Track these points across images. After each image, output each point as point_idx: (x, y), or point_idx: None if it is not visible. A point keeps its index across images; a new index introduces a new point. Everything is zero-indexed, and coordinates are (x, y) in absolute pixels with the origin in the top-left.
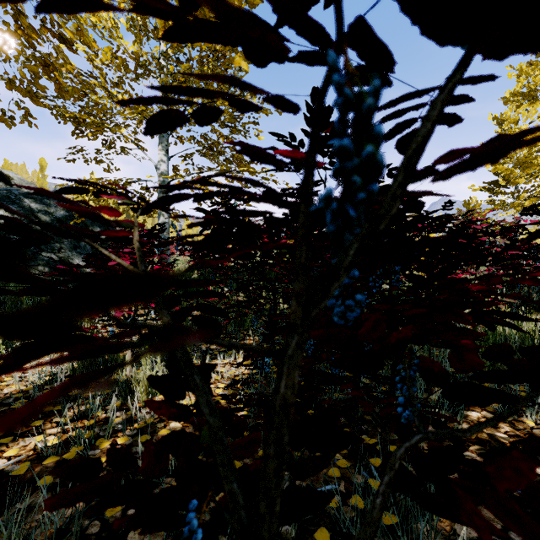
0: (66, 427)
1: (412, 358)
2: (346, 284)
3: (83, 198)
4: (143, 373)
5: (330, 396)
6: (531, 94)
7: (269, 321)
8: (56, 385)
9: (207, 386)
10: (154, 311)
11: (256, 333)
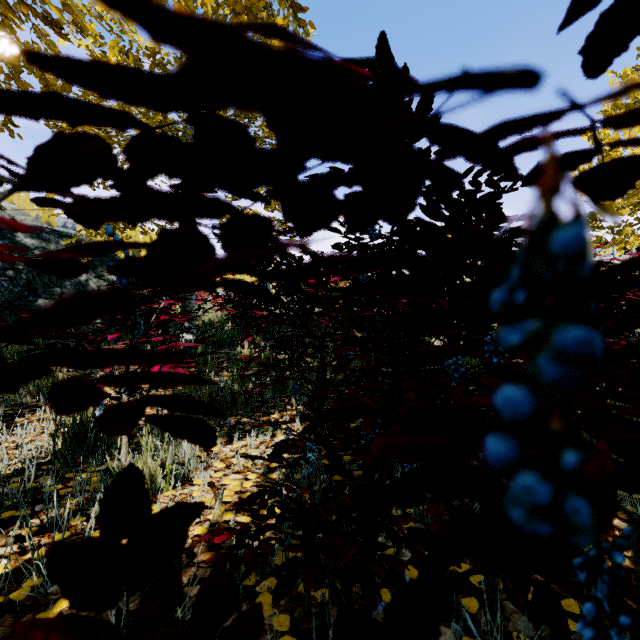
0: (26, 544)
1: (639, 538)
2: (555, 386)
3: (88, 232)
4: (142, 462)
5: None
6: (637, 105)
7: (314, 396)
8: (28, 476)
9: (173, 564)
10: (56, 412)
11: (301, 402)
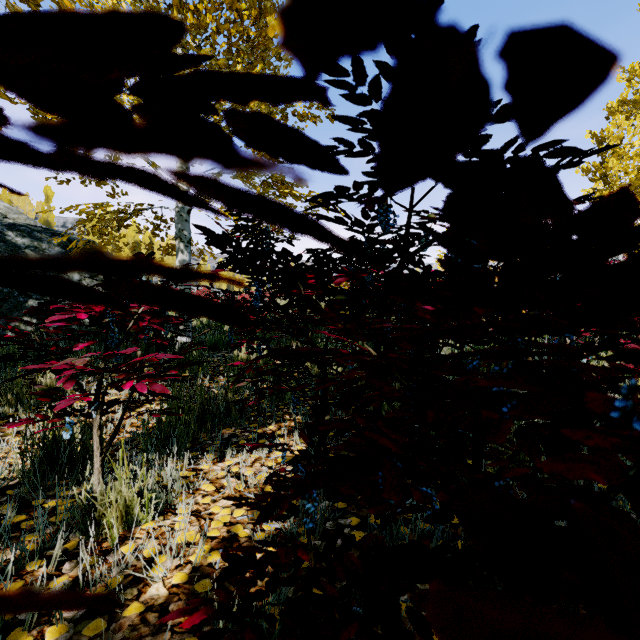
0: None
1: None
2: None
3: (79, 230)
4: (115, 491)
5: (412, 527)
6: None
7: (314, 425)
8: None
9: None
10: None
11: (300, 411)
